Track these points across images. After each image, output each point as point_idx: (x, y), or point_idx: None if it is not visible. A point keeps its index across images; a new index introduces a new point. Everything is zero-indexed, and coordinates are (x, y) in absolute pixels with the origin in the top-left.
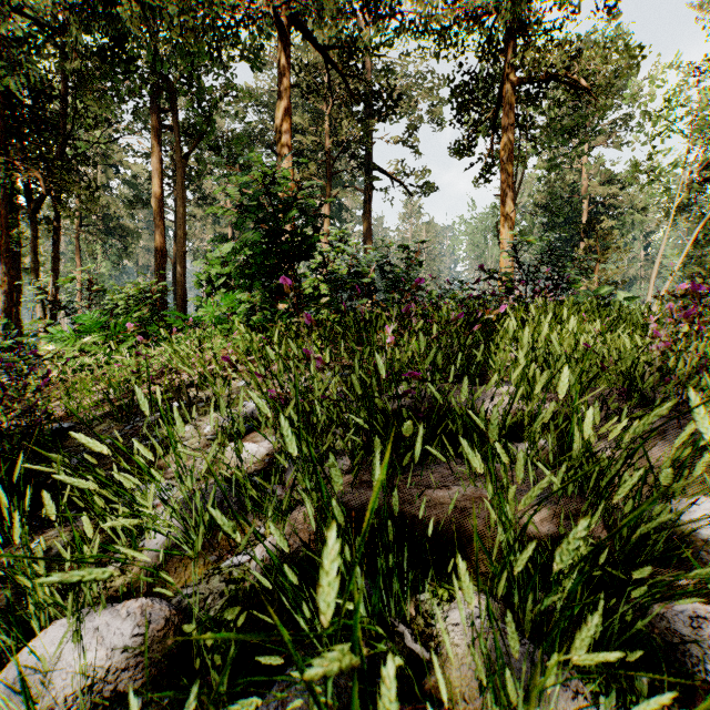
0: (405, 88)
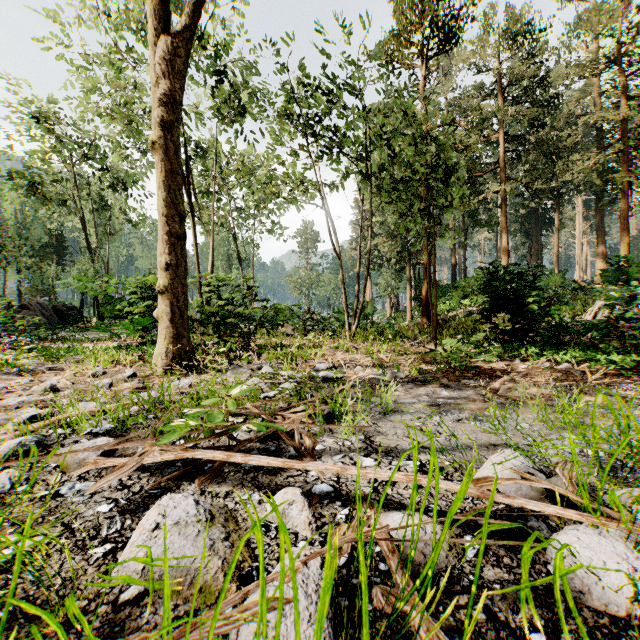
0: None
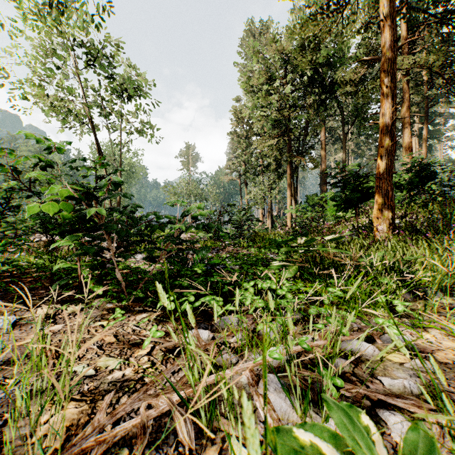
0: None
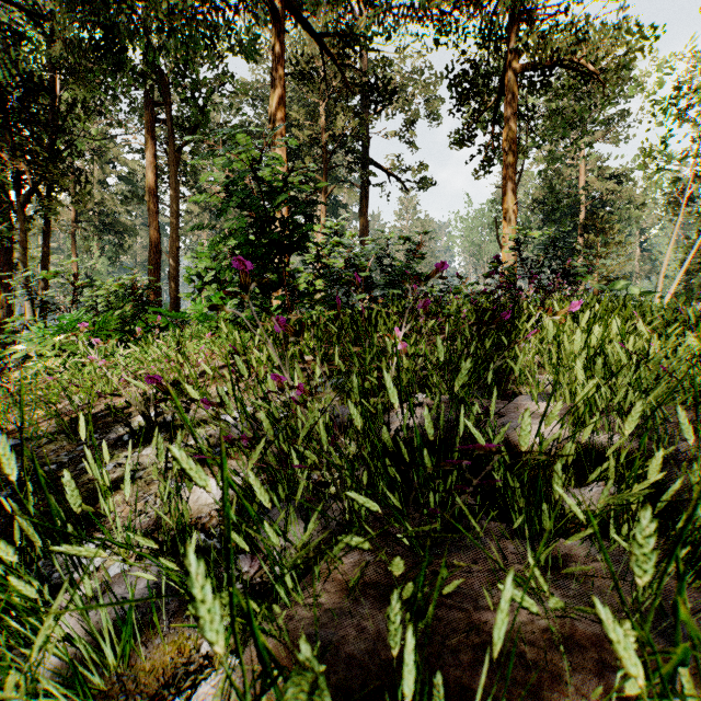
0: (402, 82)
